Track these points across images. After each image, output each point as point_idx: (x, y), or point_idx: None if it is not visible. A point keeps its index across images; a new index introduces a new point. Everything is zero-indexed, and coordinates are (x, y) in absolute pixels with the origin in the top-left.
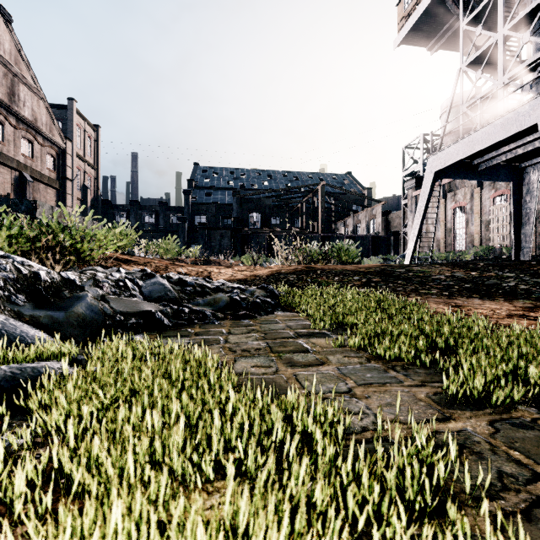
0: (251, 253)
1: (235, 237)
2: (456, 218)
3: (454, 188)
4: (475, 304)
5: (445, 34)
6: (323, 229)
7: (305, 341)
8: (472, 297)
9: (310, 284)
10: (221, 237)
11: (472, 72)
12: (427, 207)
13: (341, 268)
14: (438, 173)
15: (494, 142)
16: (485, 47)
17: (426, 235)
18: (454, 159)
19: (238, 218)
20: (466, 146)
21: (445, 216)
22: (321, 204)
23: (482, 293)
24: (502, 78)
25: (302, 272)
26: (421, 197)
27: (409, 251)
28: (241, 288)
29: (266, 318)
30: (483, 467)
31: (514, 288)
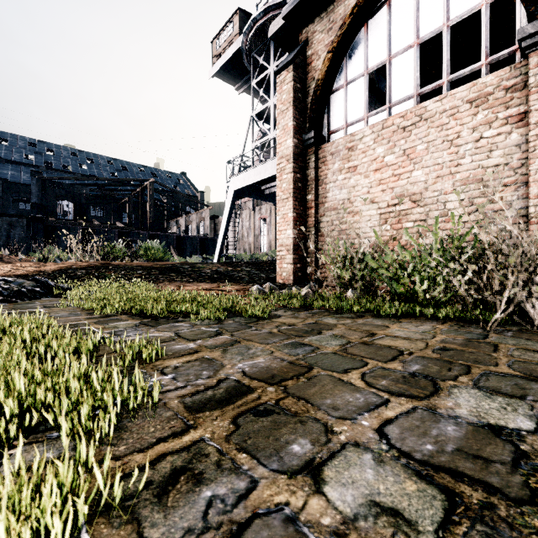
0: (40, 248)
1: (35, 228)
2: (261, 228)
3: (260, 203)
4: (196, 285)
5: (247, 82)
6: (152, 227)
7: (45, 309)
8: (204, 282)
9: (95, 278)
10: (10, 226)
11: (258, 121)
12: (231, 217)
13: (137, 265)
14: (238, 191)
15: (265, 177)
16: (265, 107)
17: (242, 239)
18: (245, 184)
19: (39, 204)
20: (252, 175)
21: (255, 225)
22: (149, 201)
23: (215, 280)
24: (273, 133)
25: (93, 268)
26: (226, 208)
27: (217, 252)
28: (7, 280)
29: (27, 302)
30: (71, 326)
31: (238, 276)
